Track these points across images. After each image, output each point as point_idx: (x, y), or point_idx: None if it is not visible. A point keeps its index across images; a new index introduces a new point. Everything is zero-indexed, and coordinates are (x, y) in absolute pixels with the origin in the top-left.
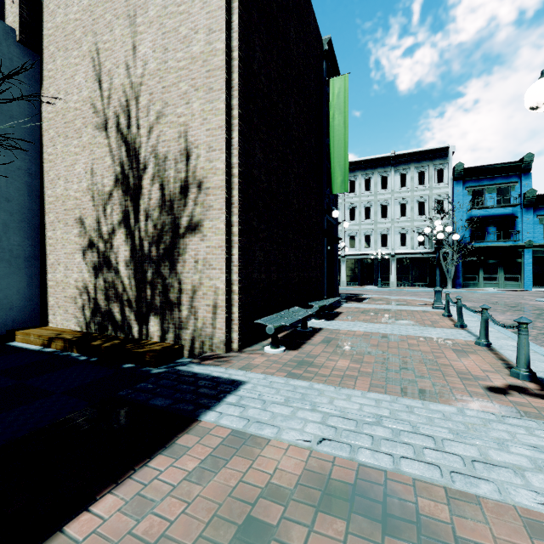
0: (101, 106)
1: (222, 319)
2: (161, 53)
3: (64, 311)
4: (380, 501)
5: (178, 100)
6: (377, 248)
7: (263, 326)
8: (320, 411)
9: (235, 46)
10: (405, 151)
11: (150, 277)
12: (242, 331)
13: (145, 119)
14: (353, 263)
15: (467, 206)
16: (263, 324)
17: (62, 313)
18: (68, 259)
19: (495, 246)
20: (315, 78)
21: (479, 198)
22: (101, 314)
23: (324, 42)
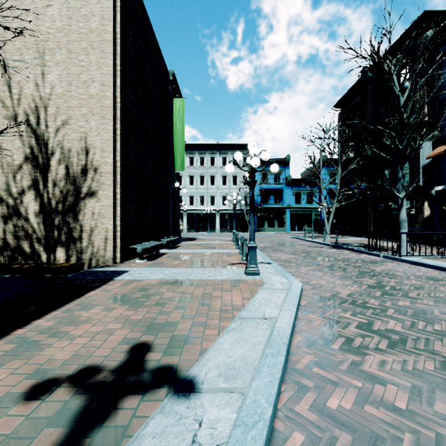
0: (11, 104)
1: (111, 245)
2: (67, 85)
3: None
4: (181, 283)
5: (79, 117)
6: (208, 206)
7: (133, 251)
8: (165, 273)
9: (119, 96)
10: (225, 142)
11: (57, 223)
12: (122, 253)
13: (53, 122)
14: (192, 216)
15: (259, 181)
16: (133, 250)
17: None
18: None
19: (273, 207)
20: (164, 98)
21: (266, 177)
22: (11, 249)
23: (170, 74)
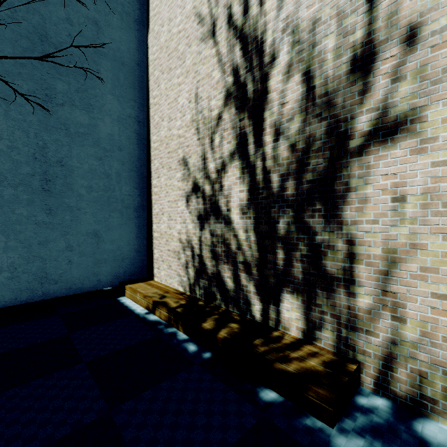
0: (207, 9)
1: None
2: None
3: (167, 266)
4: None
5: None
6: None
7: None
8: None
9: None
10: None
11: (282, 230)
12: None
13: None
14: None
15: None
16: None
17: (165, 268)
18: (171, 208)
19: None
20: None
21: None
22: (207, 277)
23: None
